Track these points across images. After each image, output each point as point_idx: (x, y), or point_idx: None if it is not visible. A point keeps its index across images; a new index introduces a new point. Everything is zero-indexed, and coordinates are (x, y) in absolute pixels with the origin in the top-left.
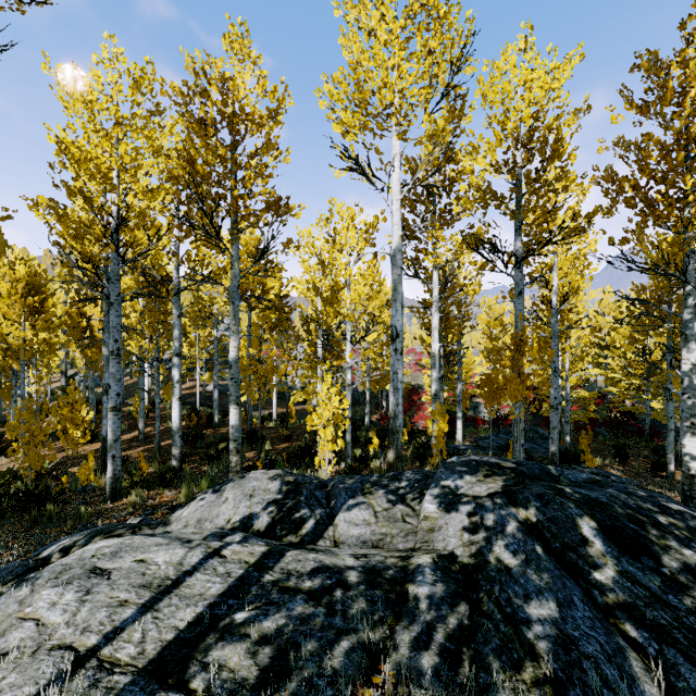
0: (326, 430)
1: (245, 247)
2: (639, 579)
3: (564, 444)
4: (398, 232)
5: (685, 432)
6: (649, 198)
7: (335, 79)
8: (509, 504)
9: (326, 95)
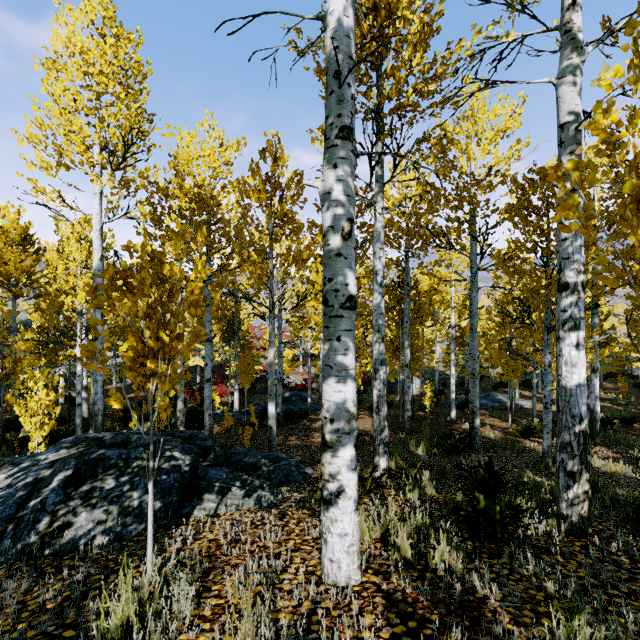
0: (36, 418)
1: (10, 233)
2: (49, 500)
3: (307, 404)
4: (98, 255)
5: (269, 401)
6: (243, 257)
7: (37, 122)
8: (48, 467)
9: (25, 135)
